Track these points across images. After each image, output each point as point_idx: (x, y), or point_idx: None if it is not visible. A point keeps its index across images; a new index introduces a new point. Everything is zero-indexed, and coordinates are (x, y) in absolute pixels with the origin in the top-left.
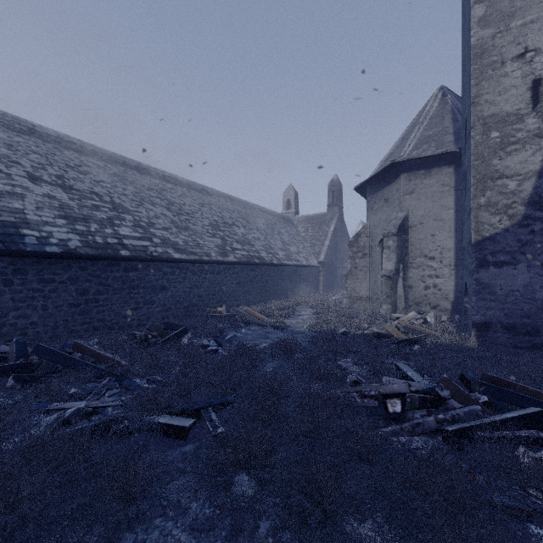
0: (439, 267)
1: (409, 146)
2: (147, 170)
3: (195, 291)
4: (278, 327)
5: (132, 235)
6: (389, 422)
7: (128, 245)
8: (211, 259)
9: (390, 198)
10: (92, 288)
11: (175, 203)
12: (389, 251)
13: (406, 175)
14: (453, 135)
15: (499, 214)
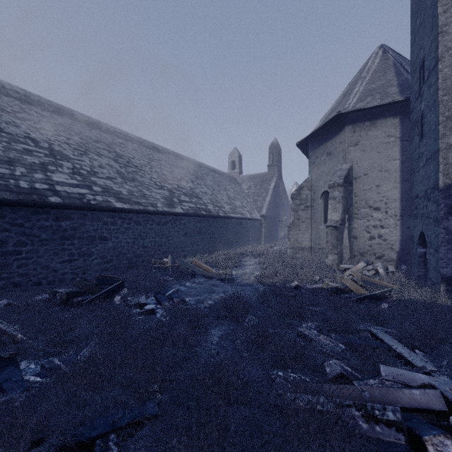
0: (384, 218)
1: (353, 99)
2: (97, 125)
3: (140, 242)
4: (225, 279)
5: (68, 182)
6: None
7: (61, 192)
8: (157, 209)
9: (334, 150)
10: (12, 239)
11: (123, 156)
12: (335, 202)
13: (351, 127)
14: (398, 87)
15: None
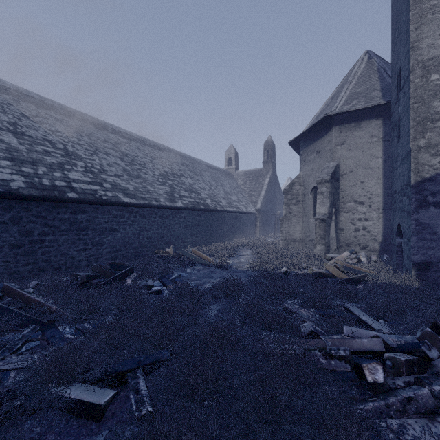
0: (368, 211)
1: (340, 102)
2: (104, 126)
3: (144, 233)
4: (222, 267)
5: (82, 179)
6: (364, 391)
7: (77, 188)
8: (160, 204)
9: (322, 149)
10: (37, 229)
11: (128, 154)
12: (323, 197)
13: (338, 128)
14: (381, 91)
15: (439, 155)
